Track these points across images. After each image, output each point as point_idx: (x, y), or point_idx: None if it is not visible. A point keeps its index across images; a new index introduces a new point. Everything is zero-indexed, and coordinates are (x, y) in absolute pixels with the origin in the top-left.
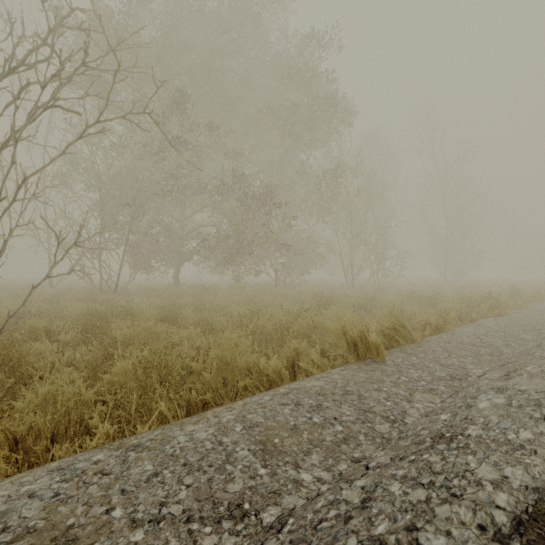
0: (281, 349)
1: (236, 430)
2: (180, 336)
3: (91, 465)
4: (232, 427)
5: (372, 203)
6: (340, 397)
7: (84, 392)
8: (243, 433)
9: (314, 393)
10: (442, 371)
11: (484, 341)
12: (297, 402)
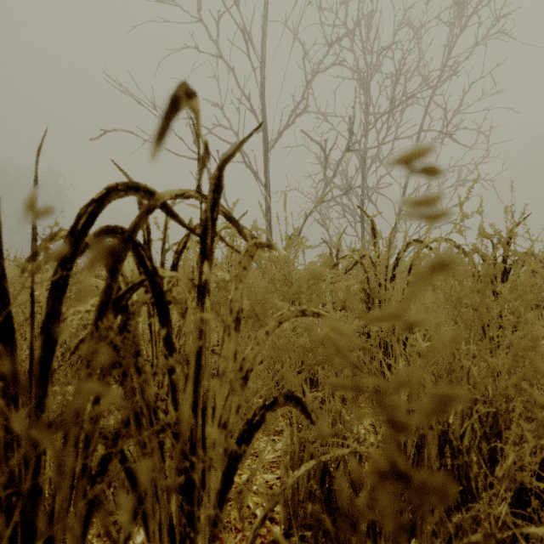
0: None
1: None
2: None
3: None
4: None
5: None
6: None
7: None
8: None
9: None
10: None
11: None
12: None
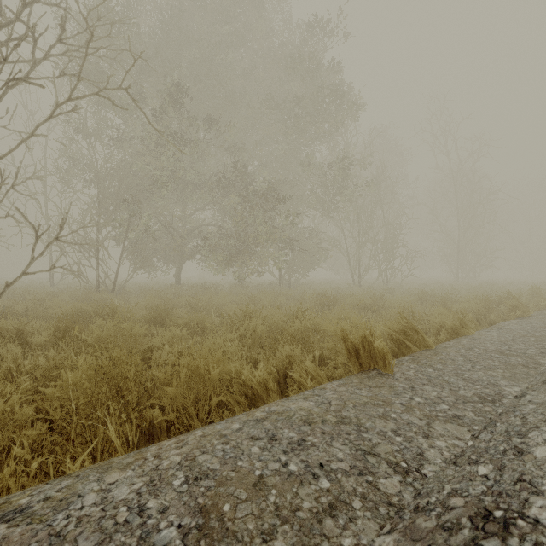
0: (273, 355)
1: (173, 484)
2: (162, 339)
3: None
4: (171, 477)
5: (380, 199)
6: (332, 427)
7: (18, 410)
8: (183, 490)
9: (298, 421)
10: (467, 389)
11: (514, 349)
12: (273, 435)
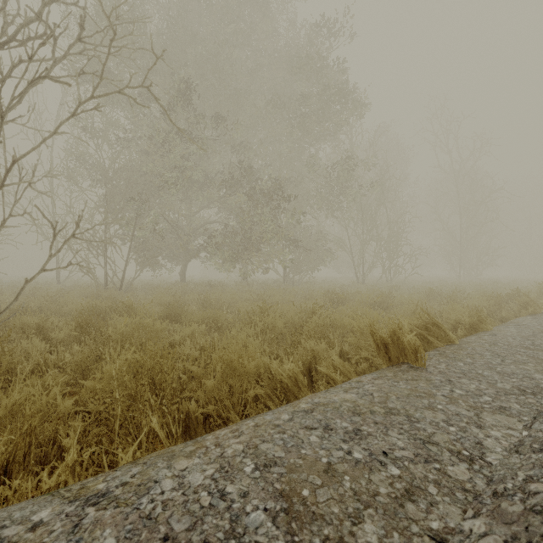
0: (295, 350)
1: (245, 471)
2: (182, 335)
3: (25, 532)
4: (240, 464)
5: (384, 197)
6: (382, 418)
7: (61, 402)
8: (256, 476)
9: (347, 412)
10: (504, 382)
11: (537, 344)
12: (326, 425)
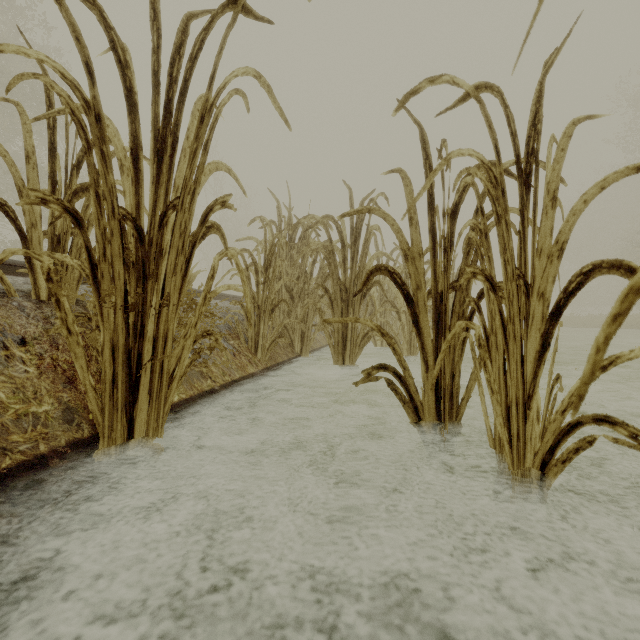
0: None
1: None
2: None
3: None
4: None
5: None
6: None
7: None
8: None
9: None
10: None
11: None
12: None
